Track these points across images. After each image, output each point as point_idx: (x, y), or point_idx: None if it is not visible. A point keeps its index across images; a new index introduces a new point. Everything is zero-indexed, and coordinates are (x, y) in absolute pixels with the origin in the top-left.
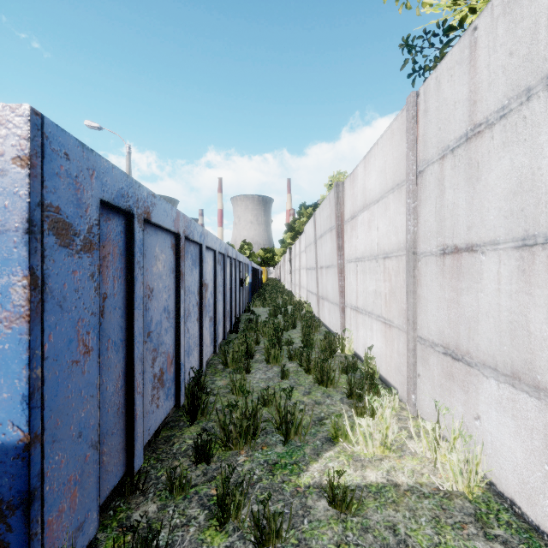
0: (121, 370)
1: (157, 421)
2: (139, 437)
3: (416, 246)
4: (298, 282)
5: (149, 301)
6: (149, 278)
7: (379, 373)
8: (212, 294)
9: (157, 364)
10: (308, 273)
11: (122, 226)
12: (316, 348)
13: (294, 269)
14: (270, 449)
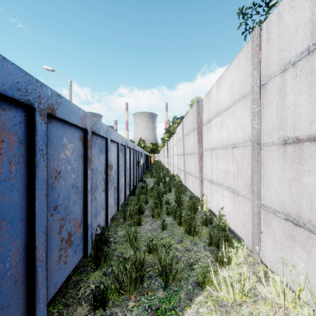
0: (20, 244)
1: (65, 274)
2: (42, 298)
3: (259, 138)
4: (172, 163)
5: (56, 181)
6: (56, 163)
7: (228, 226)
8: (116, 171)
9: (64, 229)
10: (178, 157)
11: (22, 118)
12: (184, 206)
13: (169, 155)
14: (153, 294)
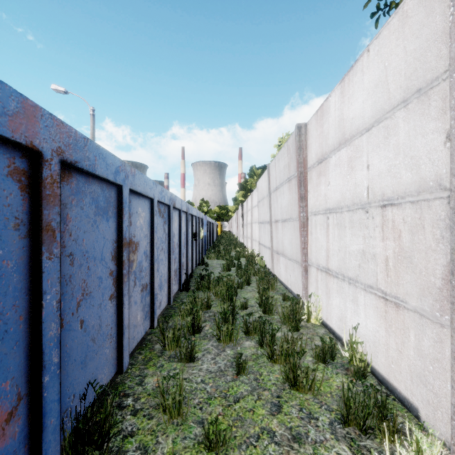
0: None
1: None
2: None
3: None
4: (250, 236)
5: None
6: None
7: (372, 366)
8: (148, 254)
9: None
10: (261, 227)
11: None
12: (275, 313)
13: (246, 223)
14: None
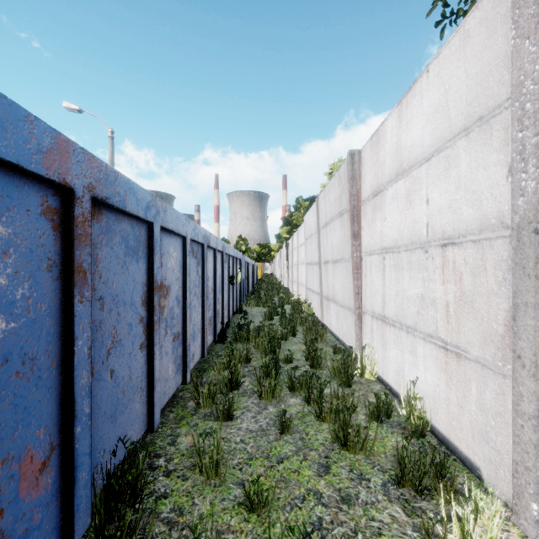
0: None
1: None
2: None
3: None
4: (296, 279)
5: None
6: None
7: (431, 424)
8: (180, 299)
9: None
10: (308, 269)
11: None
12: (325, 367)
13: (291, 264)
14: None
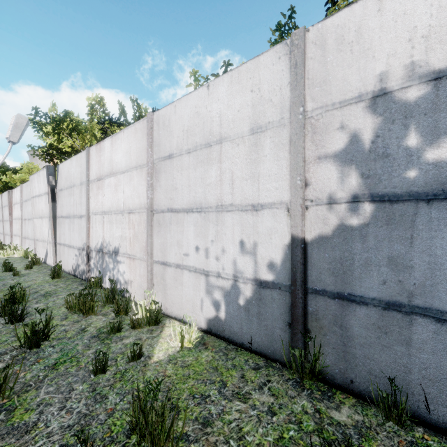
0: None
1: None
2: None
3: (22, 217)
4: None
5: None
6: None
7: None
8: None
9: None
10: None
11: None
12: None
13: None
14: None
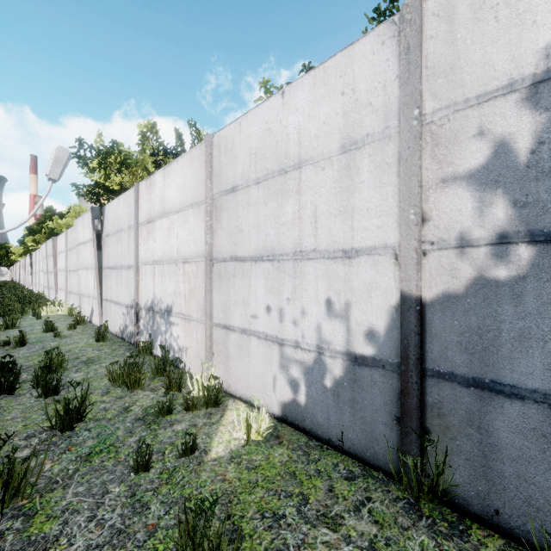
0: None
1: None
2: None
3: (67, 269)
4: (38, 282)
5: None
6: None
7: None
8: None
9: None
10: (44, 275)
11: None
12: None
13: (35, 271)
14: None
